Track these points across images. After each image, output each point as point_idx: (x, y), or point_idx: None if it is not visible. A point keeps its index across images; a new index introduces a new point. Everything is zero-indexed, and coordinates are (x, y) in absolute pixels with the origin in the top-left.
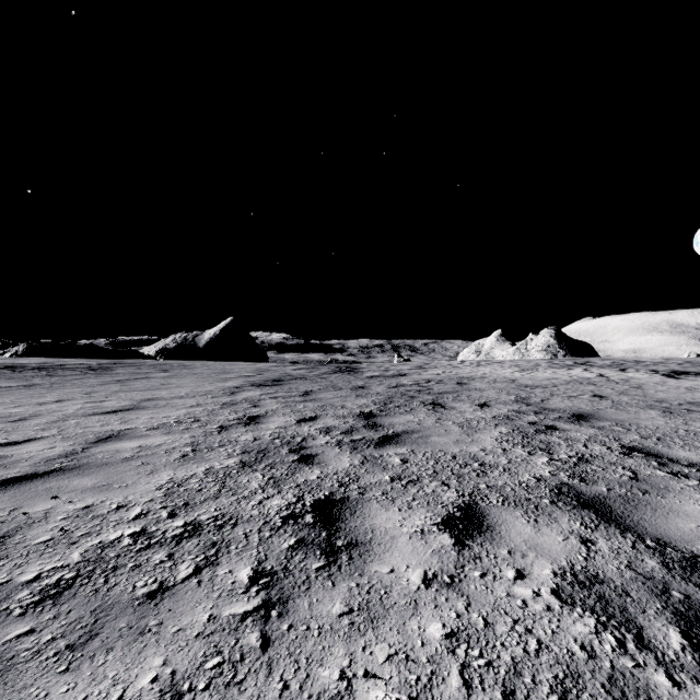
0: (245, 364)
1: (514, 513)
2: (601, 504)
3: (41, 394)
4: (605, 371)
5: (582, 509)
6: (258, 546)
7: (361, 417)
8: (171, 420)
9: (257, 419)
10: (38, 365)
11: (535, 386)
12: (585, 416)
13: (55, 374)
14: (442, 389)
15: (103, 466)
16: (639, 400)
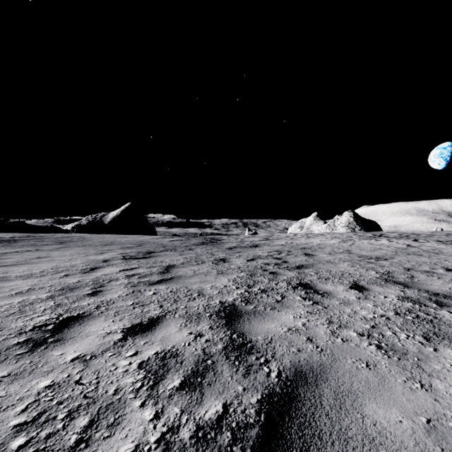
0: (134, 237)
1: None
2: None
3: None
4: (405, 241)
5: None
6: None
7: (221, 318)
8: None
9: (67, 327)
10: None
11: (375, 258)
12: None
13: None
14: (297, 262)
15: None
16: None
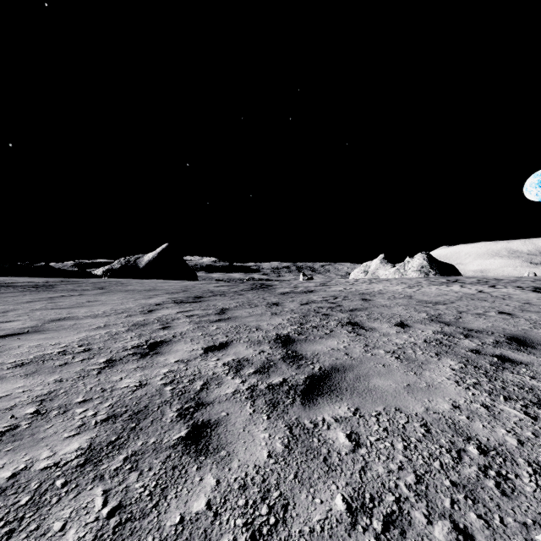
0: (175, 282)
1: None
2: None
3: None
4: (479, 287)
5: None
6: None
7: (278, 343)
8: (56, 349)
9: (159, 347)
10: None
11: (435, 302)
12: (522, 339)
13: None
14: (351, 306)
15: None
16: None
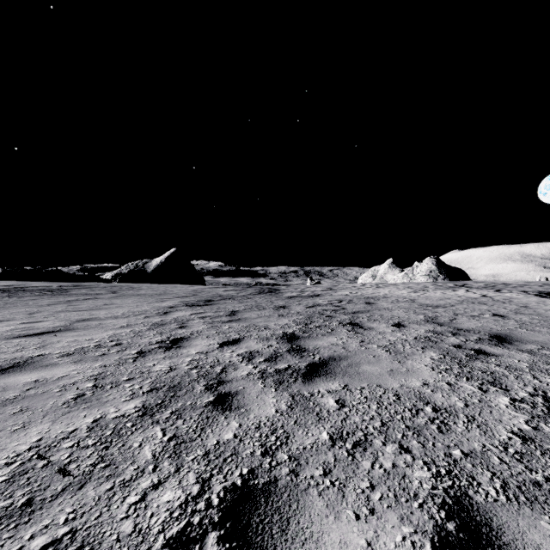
0: (184, 286)
1: (539, 524)
2: None
3: None
4: (484, 292)
5: None
6: None
7: (284, 339)
8: (91, 344)
9: (180, 342)
10: (5, 287)
11: (435, 306)
12: (504, 337)
13: (15, 295)
14: (355, 309)
15: None
16: (539, 320)
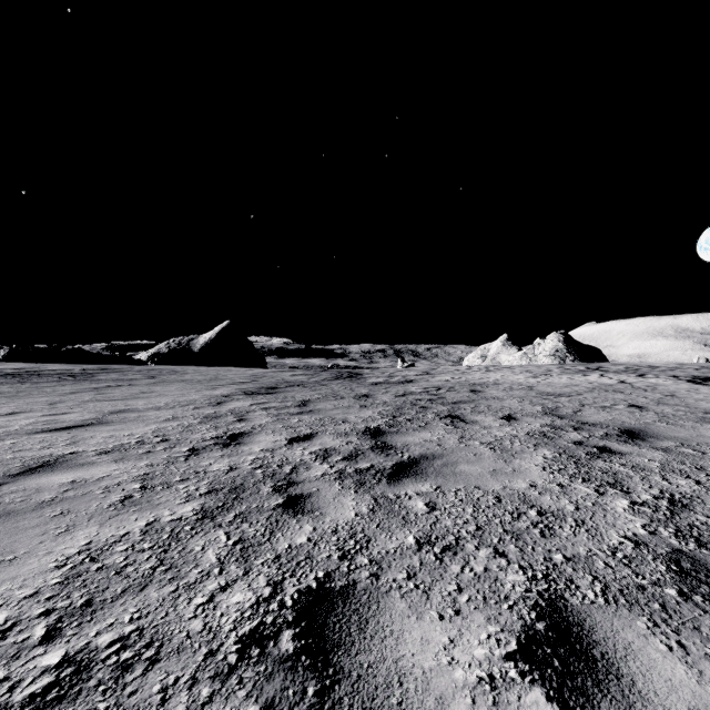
0: (240, 370)
1: (635, 624)
2: None
3: None
4: (623, 377)
5: None
6: None
7: (367, 434)
8: (132, 440)
9: (240, 438)
10: (14, 371)
11: (558, 394)
12: (637, 432)
13: (28, 381)
14: (456, 398)
15: (0, 518)
16: (685, 412)
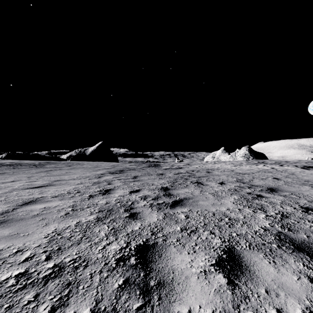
0: (107, 163)
1: (259, 255)
2: (308, 248)
3: (6, 177)
4: (273, 166)
5: (298, 252)
6: (98, 286)
7: (162, 190)
8: (65, 192)
9: (109, 191)
10: (10, 163)
11: (244, 173)
12: (274, 189)
13: (16, 167)
14: (200, 175)
15: (19, 220)
16: (296, 181)
